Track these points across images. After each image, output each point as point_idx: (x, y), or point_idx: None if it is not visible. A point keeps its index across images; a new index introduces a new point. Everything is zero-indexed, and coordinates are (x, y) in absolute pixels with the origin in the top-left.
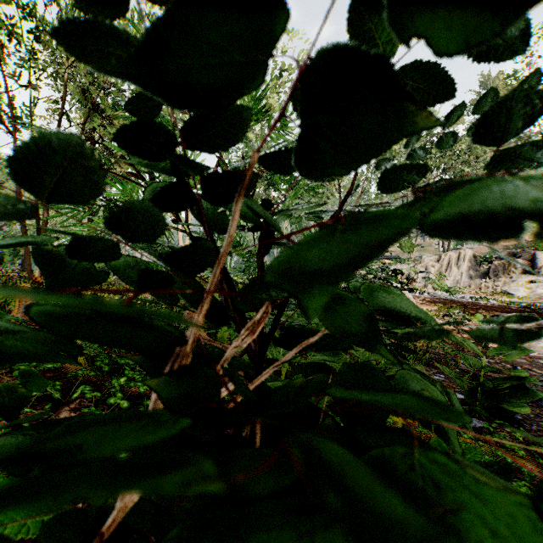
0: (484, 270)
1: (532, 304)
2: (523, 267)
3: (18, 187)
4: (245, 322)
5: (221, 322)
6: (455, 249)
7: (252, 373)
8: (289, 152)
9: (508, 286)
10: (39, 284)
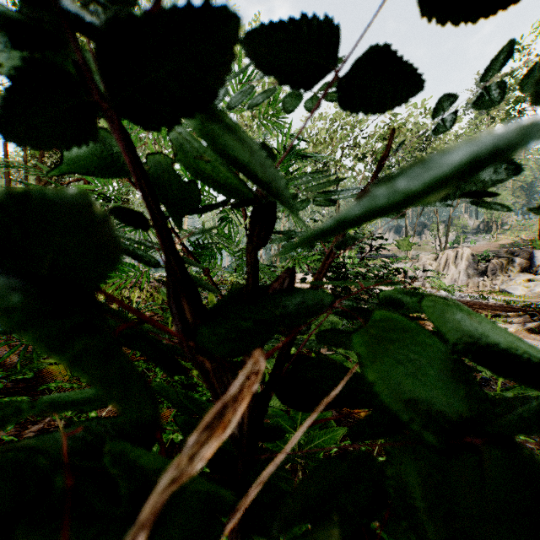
0: (481, 268)
1: (532, 303)
2: (520, 266)
3: (7, 183)
4: (224, 371)
5: (179, 372)
6: (451, 247)
7: (233, 496)
8: (312, 27)
9: (506, 284)
10: None
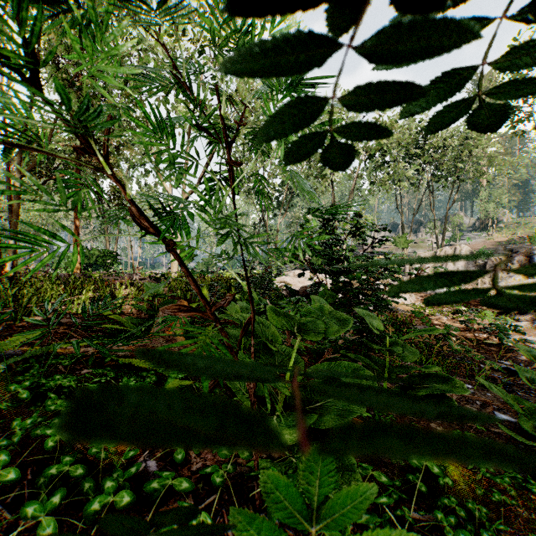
0: (480, 265)
1: None
2: (519, 263)
3: None
4: None
5: None
6: (448, 245)
7: None
8: None
9: (505, 281)
10: (10, 279)
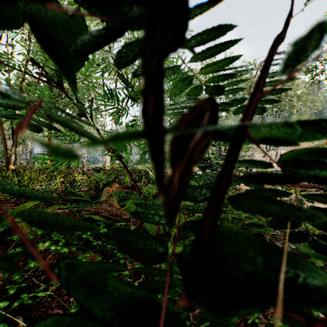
0: None
1: None
2: None
3: None
4: None
5: None
6: (273, 149)
7: None
8: None
9: None
10: (13, 170)
